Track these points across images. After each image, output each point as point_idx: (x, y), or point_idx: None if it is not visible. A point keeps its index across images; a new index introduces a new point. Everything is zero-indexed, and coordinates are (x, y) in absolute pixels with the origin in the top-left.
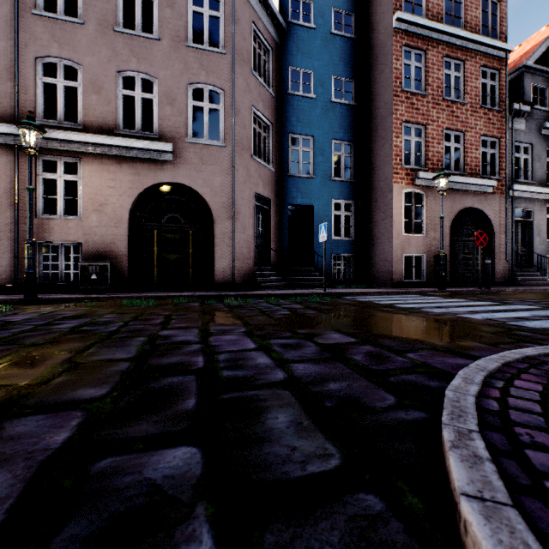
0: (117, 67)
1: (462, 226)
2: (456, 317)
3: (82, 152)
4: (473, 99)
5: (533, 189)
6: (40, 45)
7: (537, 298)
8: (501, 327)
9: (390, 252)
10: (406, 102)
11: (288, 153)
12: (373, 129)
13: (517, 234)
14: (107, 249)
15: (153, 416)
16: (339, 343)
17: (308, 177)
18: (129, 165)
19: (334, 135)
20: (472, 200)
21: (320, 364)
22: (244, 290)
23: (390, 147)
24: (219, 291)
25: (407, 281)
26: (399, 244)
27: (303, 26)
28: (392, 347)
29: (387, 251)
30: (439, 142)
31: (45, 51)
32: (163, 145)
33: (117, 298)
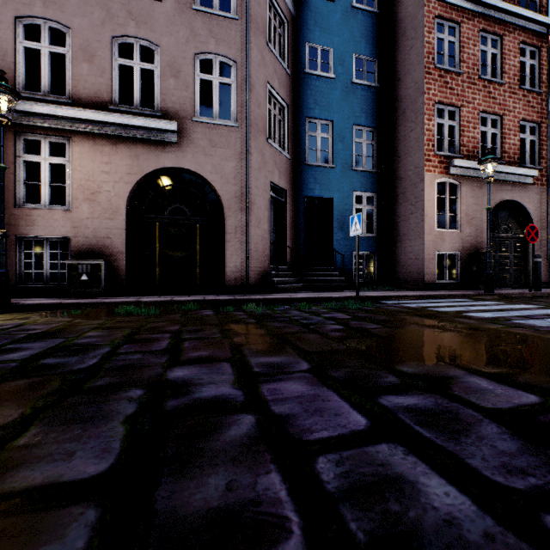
0: (113, 31)
1: (499, 221)
2: None
3: (71, 130)
4: (511, 79)
5: None
6: (21, 3)
7: None
8: None
9: (422, 250)
10: (439, 80)
11: (305, 140)
12: (399, 112)
13: None
14: (101, 244)
15: None
16: (522, 408)
17: (327, 167)
18: (127, 146)
19: (356, 119)
20: (510, 191)
21: None
22: (260, 293)
23: (422, 131)
24: (231, 294)
25: (441, 283)
26: (431, 241)
27: None
28: None
29: (417, 249)
30: (475, 127)
31: (27, 9)
32: (166, 123)
33: (111, 304)
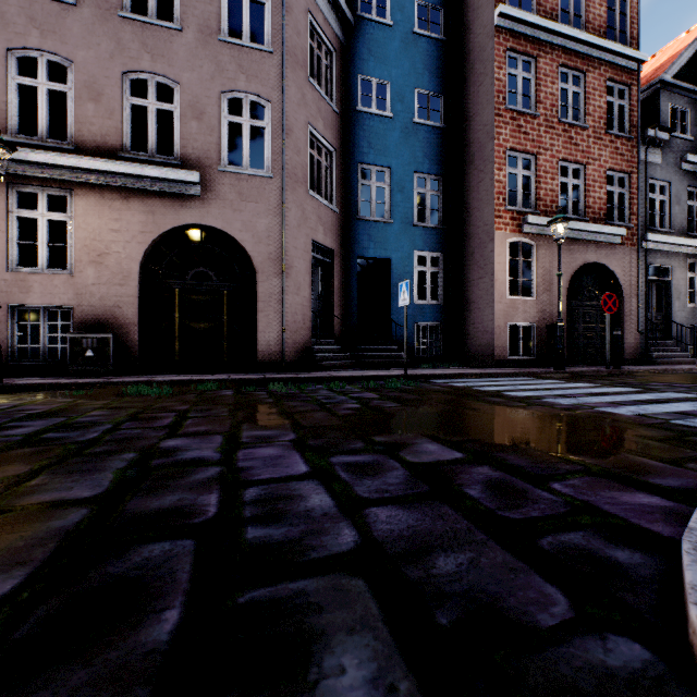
0: (124, 66)
1: (583, 287)
2: (596, 413)
3: (74, 181)
4: (596, 123)
5: (671, 239)
6: (14, 32)
7: (686, 381)
8: (667, 429)
9: (491, 320)
10: (511, 124)
11: (357, 190)
12: (468, 159)
13: (651, 298)
14: (109, 315)
15: (77, 670)
16: (439, 462)
17: (383, 222)
18: (140, 200)
19: (418, 166)
20: (595, 253)
21: (415, 509)
22: (298, 371)
23: (491, 182)
24: (263, 372)
25: (513, 359)
26: (502, 310)
27: (376, 21)
28: (523, 470)
29: (486, 319)
30: (554, 177)
31: (21, 40)
32: (187, 174)
33: (119, 384)
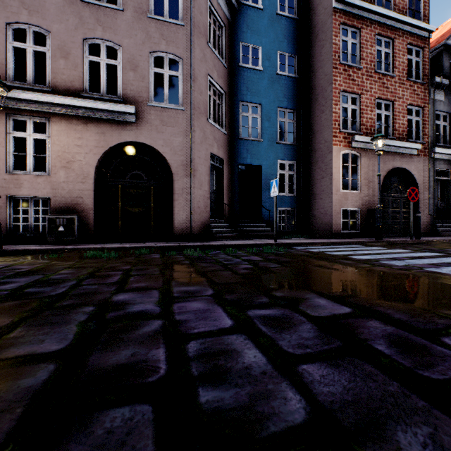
0: (84, 34)
1: (391, 184)
2: (427, 272)
3: (51, 112)
4: (400, 73)
5: None
6: (10, 12)
7: None
8: None
9: (330, 206)
10: (343, 74)
11: (239, 119)
12: (314, 98)
13: (437, 191)
14: (74, 203)
15: None
16: (335, 316)
17: (256, 140)
18: (95, 125)
19: (279, 103)
20: (400, 161)
21: (341, 367)
22: (201, 240)
23: (330, 113)
24: (178, 241)
25: (345, 232)
26: (337, 200)
27: (252, 6)
28: (409, 324)
29: (327, 206)
30: (372, 110)
31: (15, 17)
32: (126, 107)
33: (81, 250)
